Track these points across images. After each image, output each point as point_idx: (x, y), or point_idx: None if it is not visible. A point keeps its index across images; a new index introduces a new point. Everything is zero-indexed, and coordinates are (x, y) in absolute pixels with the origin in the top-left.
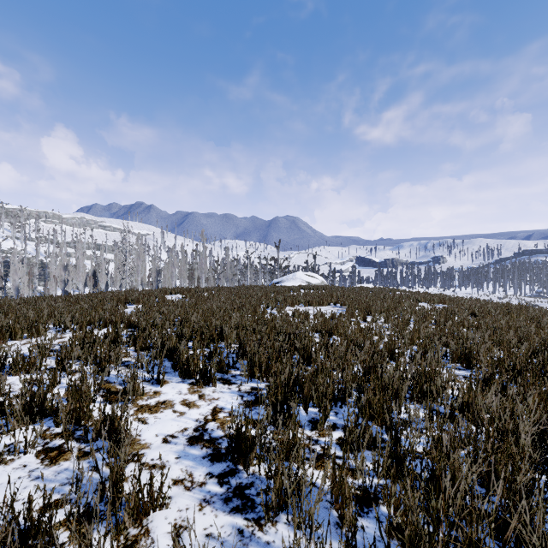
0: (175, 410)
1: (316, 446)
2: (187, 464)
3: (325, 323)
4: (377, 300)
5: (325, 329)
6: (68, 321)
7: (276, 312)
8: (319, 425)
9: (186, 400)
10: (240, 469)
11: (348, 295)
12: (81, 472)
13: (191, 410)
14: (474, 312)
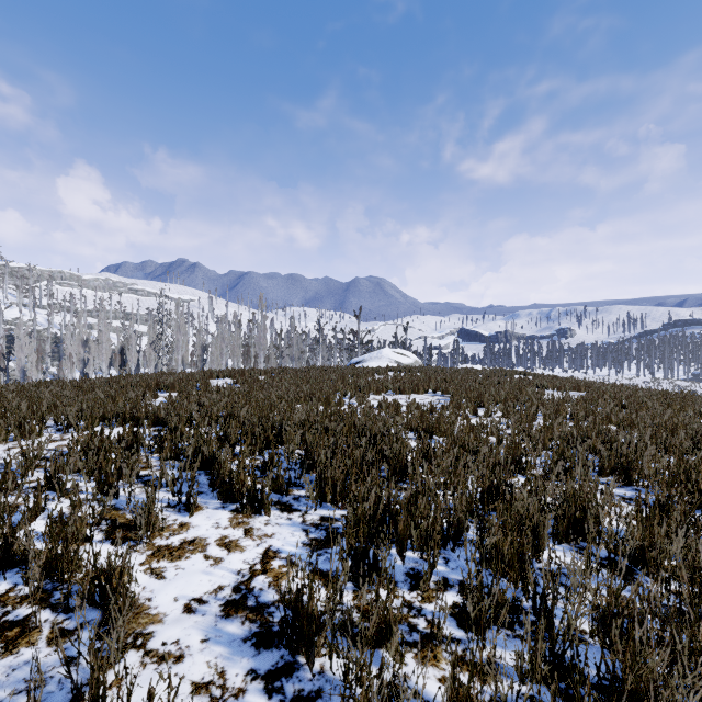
0: (207, 555)
1: (419, 619)
2: (219, 653)
3: (423, 418)
4: (490, 386)
5: (423, 426)
6: (71, 417)
7: (357, 403)
8: (423, 583)
9: (225, 537)
10: (300, 663)
11: (450, 380)
12: (41, 677)
13: (231, 555)
14: (622, 402)
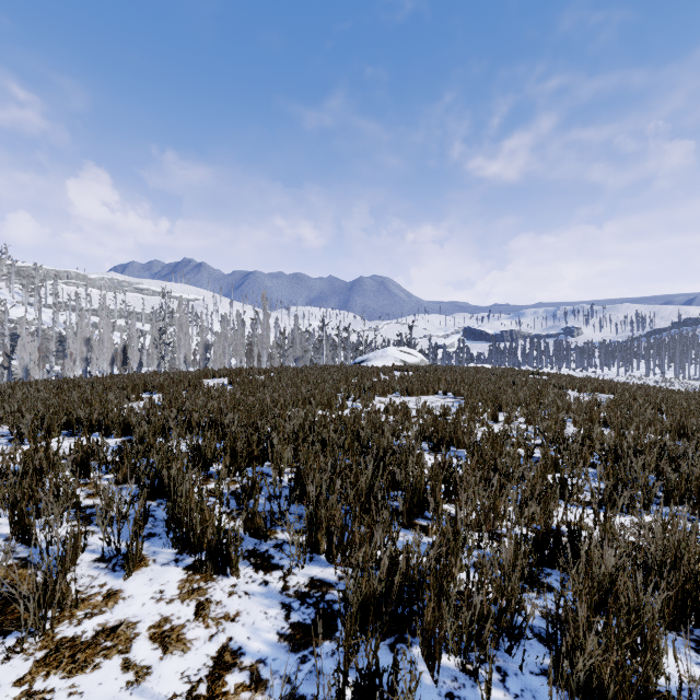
0: (128, 660)
1: None
2: None
3: (437, 425)
4: (506, 387)
5: (438, 436)
6: (23, 425)
7: (361, 406)
8: None
9: (165, 621)
10: None
11: (462, 380)
12: None
13: (165, 660)
14: (658, 406)
